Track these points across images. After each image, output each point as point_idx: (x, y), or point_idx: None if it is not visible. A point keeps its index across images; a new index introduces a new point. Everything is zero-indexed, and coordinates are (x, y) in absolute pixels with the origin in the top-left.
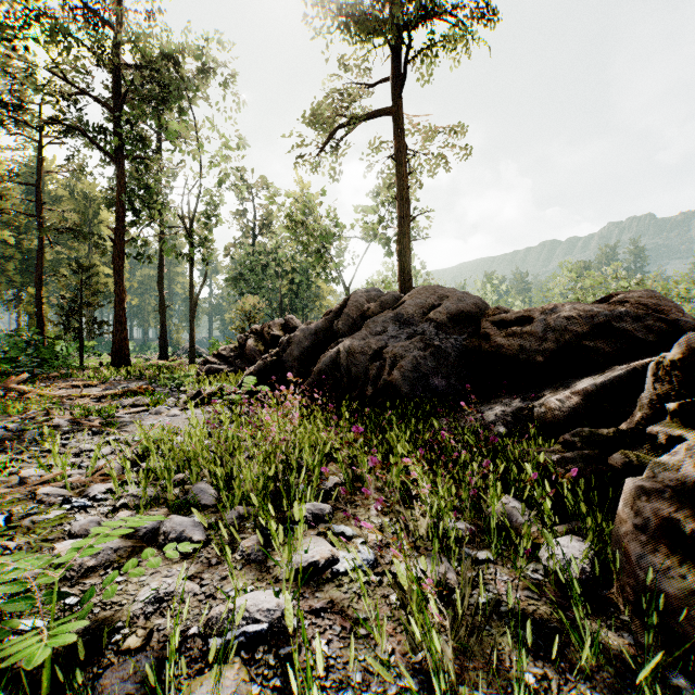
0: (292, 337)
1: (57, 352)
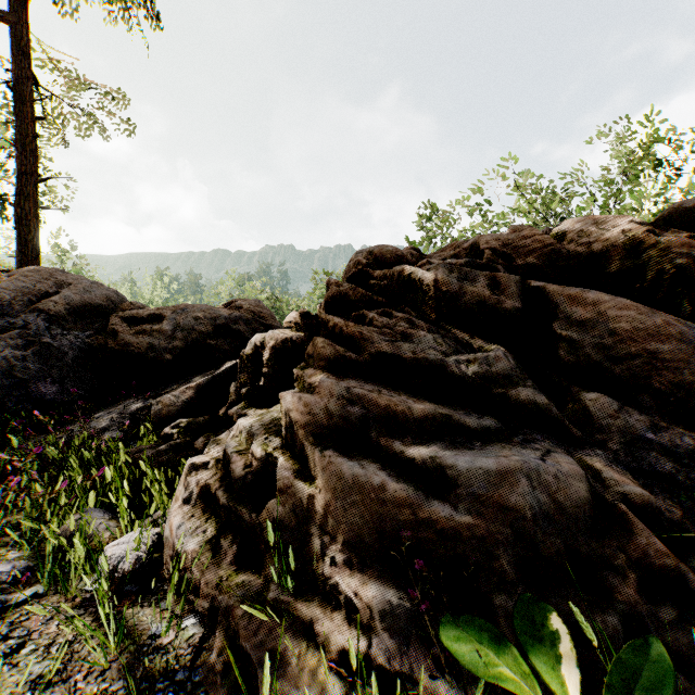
0: None
1: None
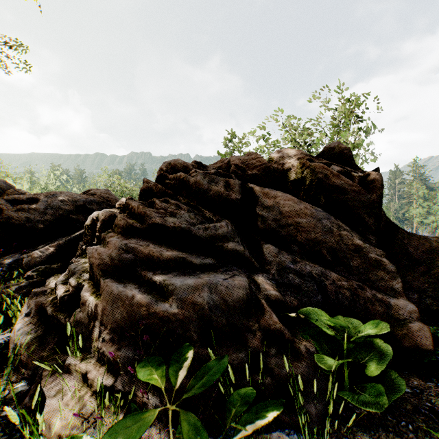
0: None
1: None
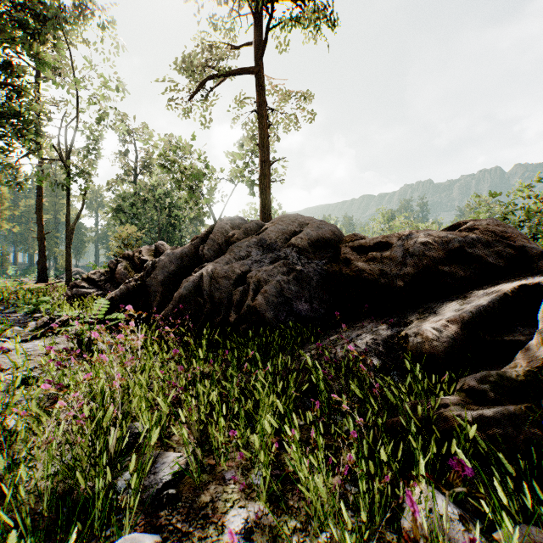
0: (157, 261)
1: None
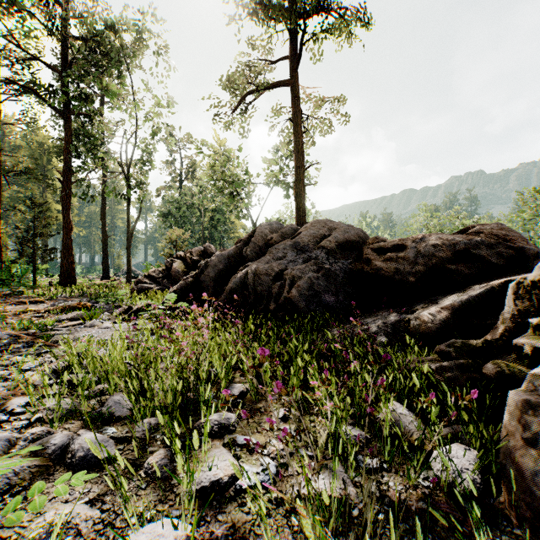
0: (209, 261)
1: (13, 274)
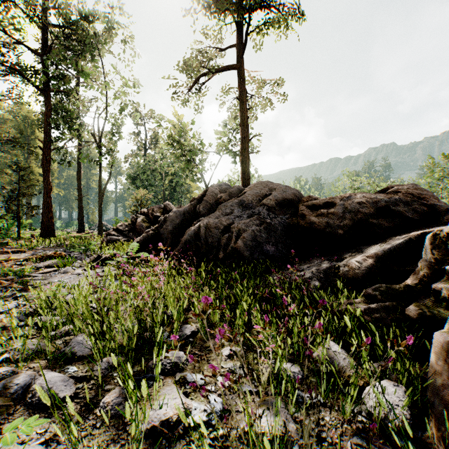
0: (167, 216)
1: (0, 227)
